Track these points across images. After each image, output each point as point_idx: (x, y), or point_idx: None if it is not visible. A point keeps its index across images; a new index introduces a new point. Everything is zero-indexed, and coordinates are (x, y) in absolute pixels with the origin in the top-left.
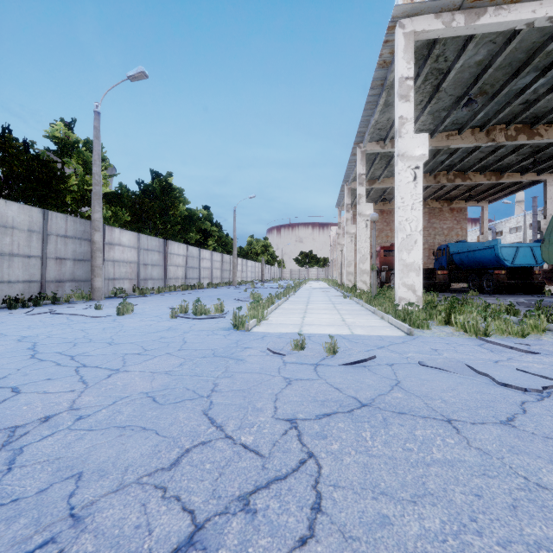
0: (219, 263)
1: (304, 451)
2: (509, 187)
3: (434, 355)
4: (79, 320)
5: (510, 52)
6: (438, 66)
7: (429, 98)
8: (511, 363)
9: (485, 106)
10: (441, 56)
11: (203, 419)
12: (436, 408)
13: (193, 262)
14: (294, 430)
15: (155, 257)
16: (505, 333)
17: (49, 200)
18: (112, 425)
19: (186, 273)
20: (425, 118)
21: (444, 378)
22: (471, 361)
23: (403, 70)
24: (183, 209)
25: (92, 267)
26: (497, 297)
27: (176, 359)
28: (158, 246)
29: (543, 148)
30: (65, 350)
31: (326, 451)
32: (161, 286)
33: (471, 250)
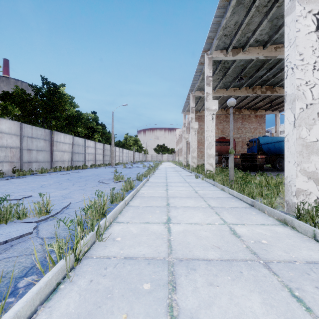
0: (102, 150)
1: None
2: None
3: None
4: None
5: None
6: None
7: None
8: None
9: None
10: None
11: None
12: None
13: (79, 149)
14: None
15: (40, 144)
16: None
17: None
18: None
19: (72, 157)
20: (264, 26)
21: None
22: None
23: None
24: (74, 111)
25: None
26: None
27: None
28: (44, 135)
29: None
30: None
31: None
32: (47, 167)
33: (278, 141)
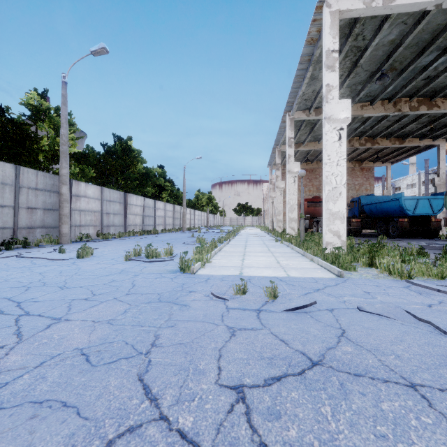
0: (172, 212)
1: (256, 442)
2: (409, 151)
3: (369, 299)
4: (41, 263)
5: (418, 32)
6: (357, 44)
7: (348, 73)
8: (444, 307)
9: (394, 81)
10: (360, 35)
11: (137, 388)
12: (393, 367)
13: (150, 211)
14: (241, 405)
15: (116, 207)
16: (426, 275)
17: (23, 157)
18: (28, 400)
19: (143, 221)
20: (344, 91)
21: (388, 327)
22: (406, 305)
23: (330, 44)
24: (141, 167)
25: (59, 215)
26: (402, 241)
27: (121, 305)
28: (119, 198)
29: (438, 117)
30: (15, 295)
31: (282, 442)
32: (121, 231)
33: (379, 201)
